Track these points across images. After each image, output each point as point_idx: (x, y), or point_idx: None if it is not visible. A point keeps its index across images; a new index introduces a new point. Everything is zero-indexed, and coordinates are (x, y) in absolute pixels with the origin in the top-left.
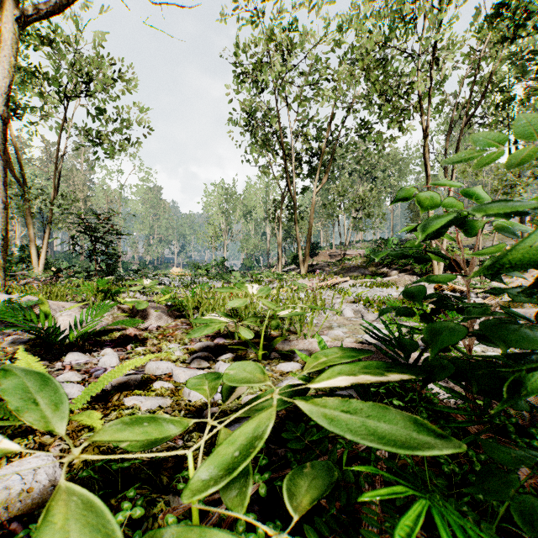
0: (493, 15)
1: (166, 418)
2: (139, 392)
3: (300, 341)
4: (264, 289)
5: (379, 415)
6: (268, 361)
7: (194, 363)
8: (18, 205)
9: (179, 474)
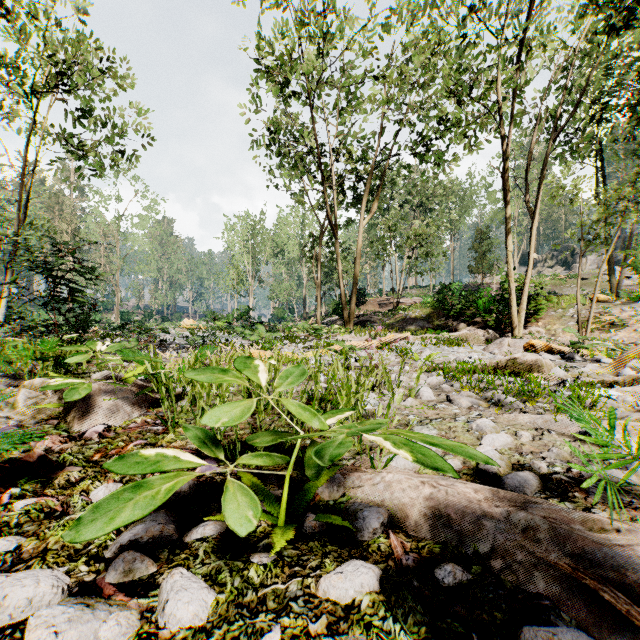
0: None
1: None
2: None
3: (363, 473)
4: (291, 373)
5: None
6: (298, 550)
7: (116, 568)
8: None
9: None
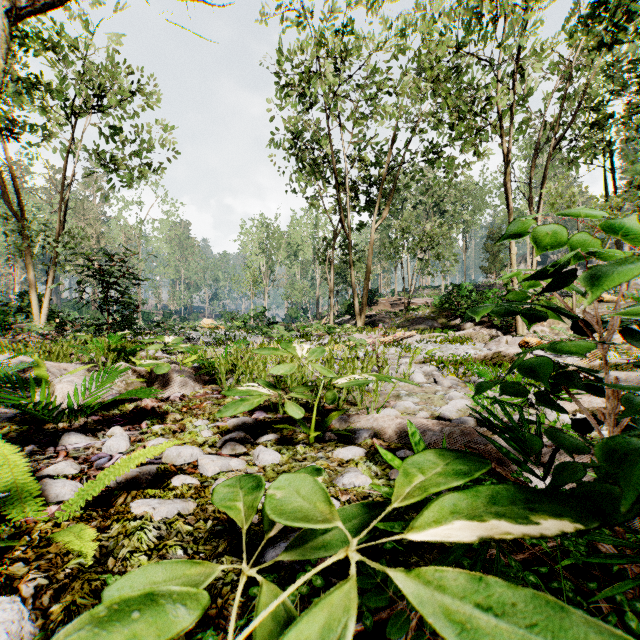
0: (589, 16)
1: (172, 589)
2: (152, 491)
3: (362, 416)
4: (316, 351)
5: (548, 620)
6: (322, 445)
7: (227, 448)
8: (16, 244)
9: (201, 632)
